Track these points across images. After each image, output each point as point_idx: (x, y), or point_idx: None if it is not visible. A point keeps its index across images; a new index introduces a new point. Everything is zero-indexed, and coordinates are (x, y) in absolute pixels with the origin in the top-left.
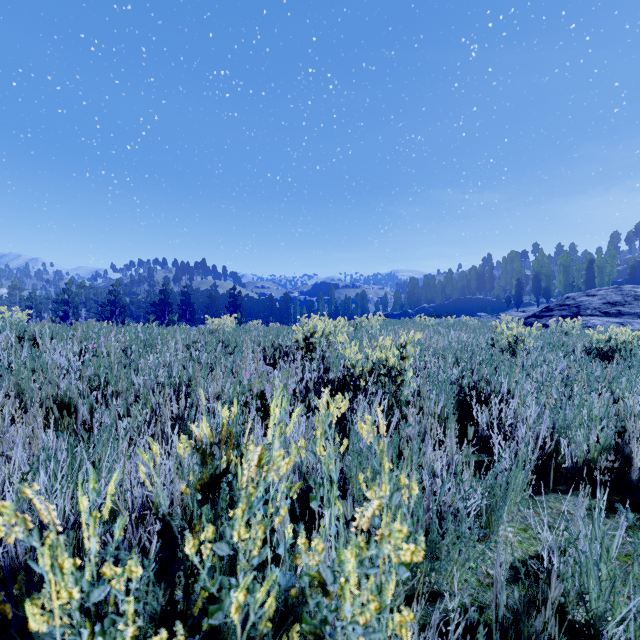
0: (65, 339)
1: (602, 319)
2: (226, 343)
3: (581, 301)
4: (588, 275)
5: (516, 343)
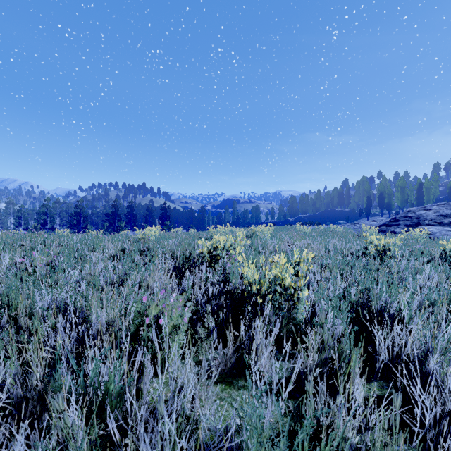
0: (14, 249)
1: (438, 228)
2: (146, 251)
3: (420, 214)
4: (418, 194)
5: (384, 252)
